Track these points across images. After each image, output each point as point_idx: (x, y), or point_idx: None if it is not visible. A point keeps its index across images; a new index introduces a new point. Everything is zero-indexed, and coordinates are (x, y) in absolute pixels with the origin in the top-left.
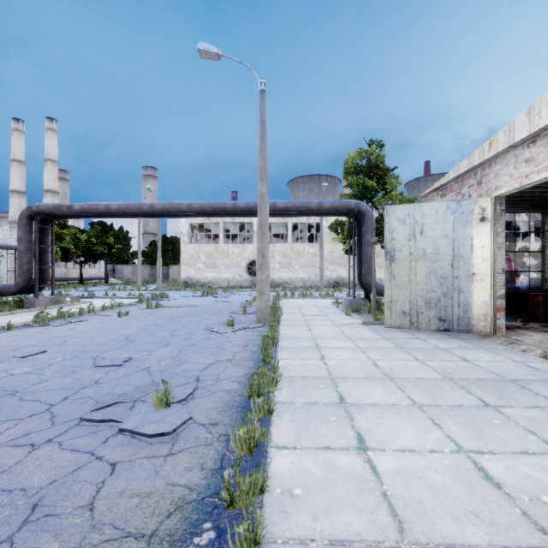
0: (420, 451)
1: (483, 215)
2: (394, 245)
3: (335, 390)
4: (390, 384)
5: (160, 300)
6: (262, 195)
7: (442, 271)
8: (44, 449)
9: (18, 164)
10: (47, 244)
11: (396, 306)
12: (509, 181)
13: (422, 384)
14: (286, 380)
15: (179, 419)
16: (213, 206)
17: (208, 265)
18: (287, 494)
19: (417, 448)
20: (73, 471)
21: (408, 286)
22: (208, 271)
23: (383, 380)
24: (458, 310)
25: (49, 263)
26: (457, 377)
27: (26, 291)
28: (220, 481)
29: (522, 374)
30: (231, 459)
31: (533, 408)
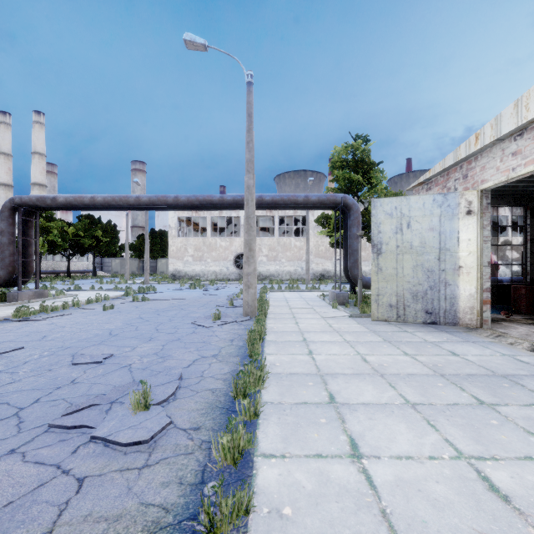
0: (418, 458)
1: (469, 208)
2: (381, 238)
3: (324, 388)
4: (380, 380)
5: (147, 293)
6: (249, 188)
7: (428, 264)
8: (4, 461)
9: (5, 157)
10: (31, 237)
11: (382, 299)
12: (496, 174)
13: (414, 381)
14: (273, 377)
15: (158, 424)
16: (200, 199)
17: (196, 258)
18: (275, 514)
19: (414, 454)
20: (34, 489)
21: (394, 279)
22: (196, 264)
23: (373, 377)
24: (445, 303)
25: (33, 256)
26: (448, 372)
27: (9, 284)
28: (200, 499)
29: (513, 369)
30: (213, 471)
31: (529, 405)
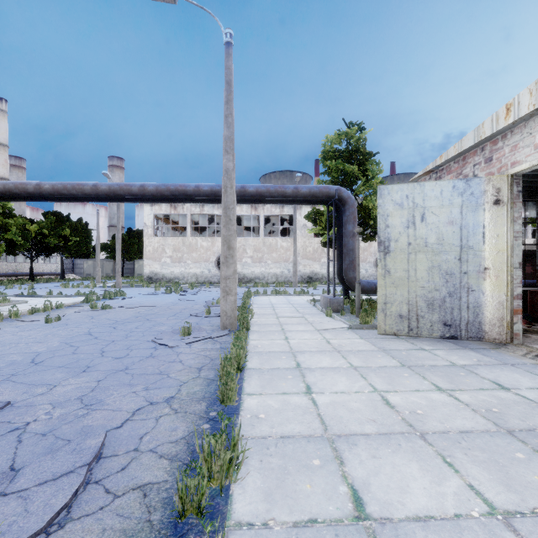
0: None
1: (497, 197)
2: (389, 233)
3: (340, 473)
4: (425, 449)
5: (113, 298)
6: (227, 172)
7: (447, 266)
8: None
9: None
10: None
11: (391, 309)
12: (534, 153)
13: (476, 448)
14: (255, 449)
15: None
16: (171, 189)
17: (174, 260)
18: None
19: None
20: None
21: (405, 283)
22: (174, 265)
23: (411, 440)
24: (467, 313)
25: None
26: (516, 425)
27: None
28: None
29: None
30: None
31: None
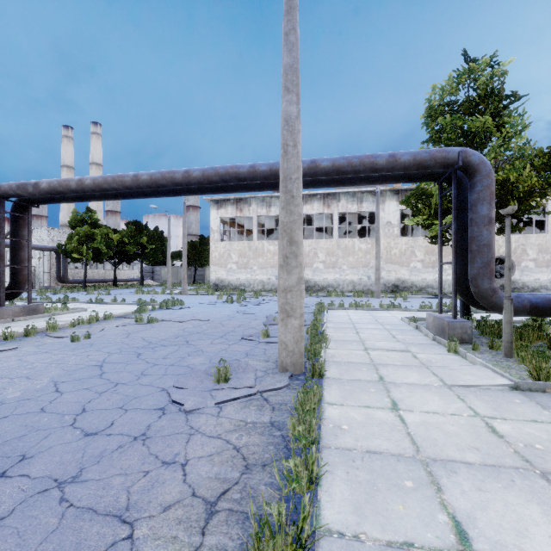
0: None
1: None
2: None
3: None
4: None
5: (168, 308)
6: (288, 121)
7: None
8: None
9: (67, 170)
10: (23, 237)
11: None
12: None
13: None
14: None
15: None
16: (220, 172)
17: (240, 266)
18: None
19: None
20: None
21: None
22: (240, 272)
23: None
24: None
25: (26, 261)
26: None
27: None
28: None
29: None
30: None
31: None
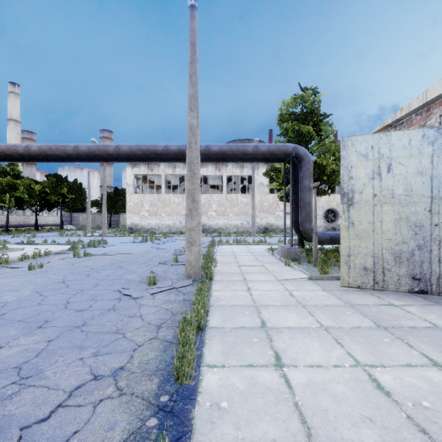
0: None
1: None
2: (353, 185)
3: None
4: None
5: (96, 246)
6: (192, 128)
7: (416, 218)
8: None
9: None
10: None
11: (355, 261)
12: None
13: None
14: None
15: None
16: (143, 149)
17: (151, 213)
18: None
19: None
20: None
21: (370, 236)
22: (151, 218)
23: None
24: (438, 267)
25: None
26: None
27: None
28: None
29: None
30: None
31: None
